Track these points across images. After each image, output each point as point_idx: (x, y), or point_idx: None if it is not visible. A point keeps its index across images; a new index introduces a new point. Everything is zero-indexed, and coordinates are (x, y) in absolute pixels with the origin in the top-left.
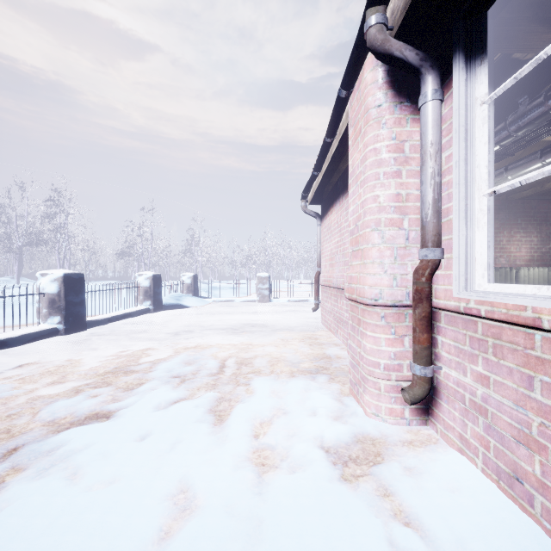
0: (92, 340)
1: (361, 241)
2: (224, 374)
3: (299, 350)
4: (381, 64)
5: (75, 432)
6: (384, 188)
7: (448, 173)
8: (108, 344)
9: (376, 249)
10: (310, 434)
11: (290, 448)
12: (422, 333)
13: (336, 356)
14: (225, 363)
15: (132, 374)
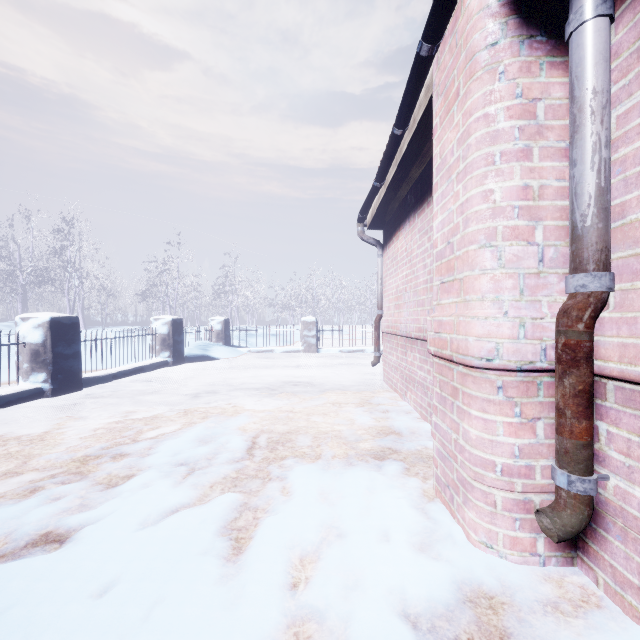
0: (85, 404)
1: (458, 266)
2: (251, 461)
3: (356, 421)
4: None
5: None
6: (502, 177)
7: (626, 142)
8: (104, 411)
9: (488, 277)
10: (383, 585)
11: (351, 621)
12: (577, 419)
13: (407, 431)
14: (255, 442)
15: (121, 459)
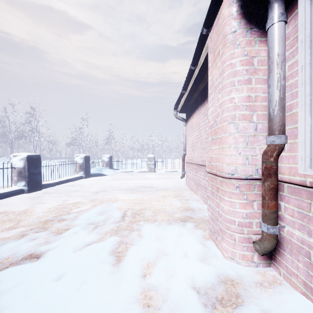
0: (44, 196)
1: (219, 132)
2: (124, 222)
3: (173, 204)
4: (236, 0)
5: (9, 273)
6: (238, 92)
7: (292, 77)
8: (53, 199)
9: (232, 137)
10: (184, 275)
11: (169, 290)
12: (270, 200)
13: (197, 209)
14: (125, 213)
15: (63, 221)
